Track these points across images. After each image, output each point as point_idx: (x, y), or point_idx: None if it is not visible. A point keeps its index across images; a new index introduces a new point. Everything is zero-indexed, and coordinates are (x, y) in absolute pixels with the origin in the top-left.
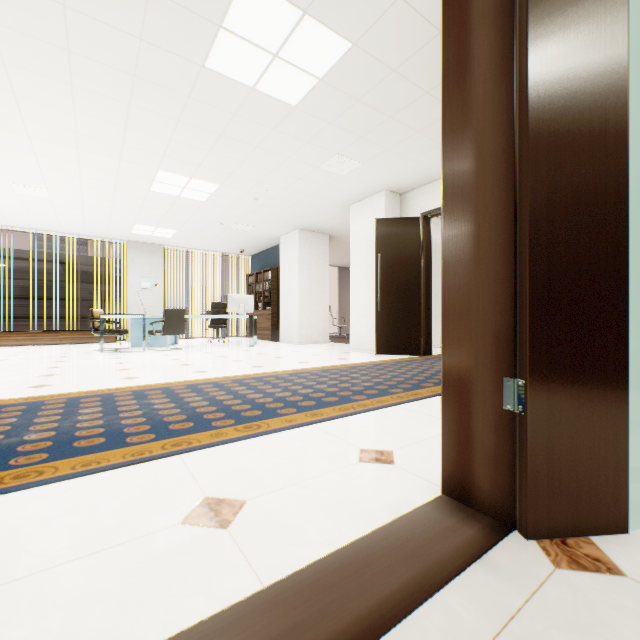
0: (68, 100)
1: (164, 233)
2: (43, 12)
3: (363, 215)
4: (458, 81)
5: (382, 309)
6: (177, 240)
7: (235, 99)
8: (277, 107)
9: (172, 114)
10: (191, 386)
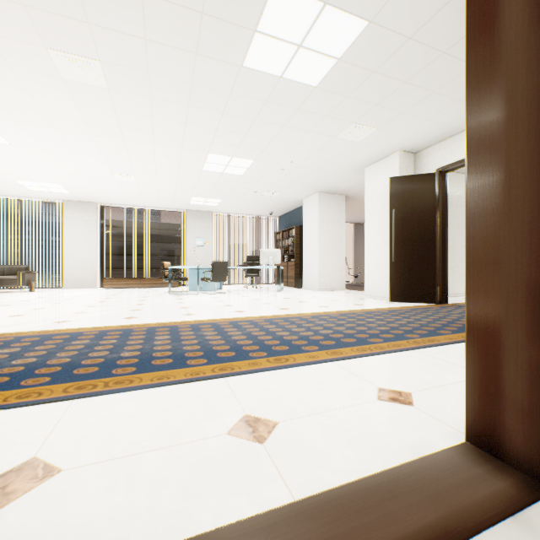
0: (148, 109)
1: (212, 202)
2: (132, 47)
3: (377, 175)
4: (485, 32)
5: (396, 260)
6: (221, 207)
7: (266, 88)
8: (300, 90)
9: (218, 108)
10: (232, 323)
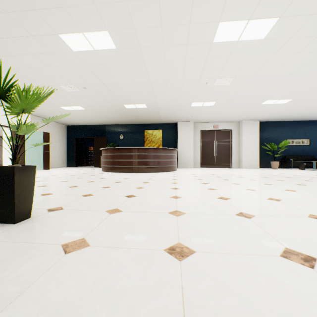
0: None
1: None
2: None
3: (8, 129)
4: None
5: None
6: None
7: None
8: None
9: None
10: None
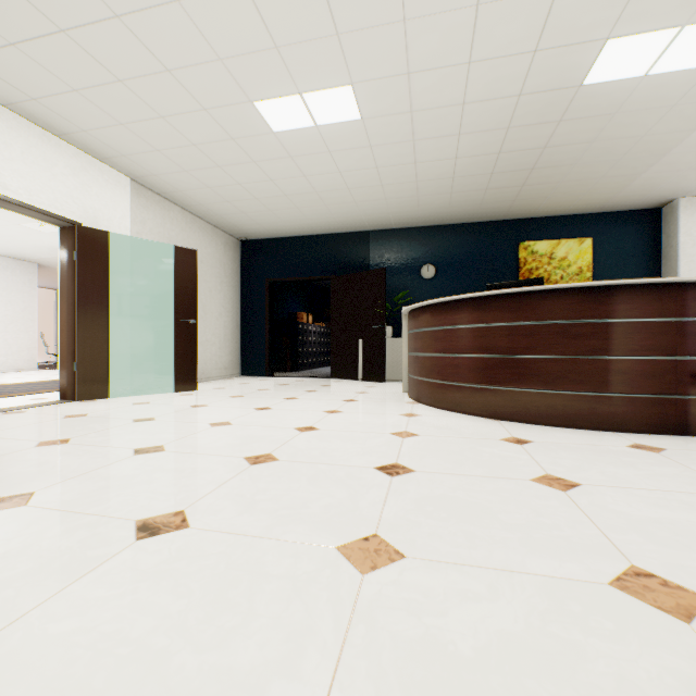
0: None
1: None
2: None
3: None
4: (64, 277)
5: None
6: None
7: None
8: None
9: None
10: None
